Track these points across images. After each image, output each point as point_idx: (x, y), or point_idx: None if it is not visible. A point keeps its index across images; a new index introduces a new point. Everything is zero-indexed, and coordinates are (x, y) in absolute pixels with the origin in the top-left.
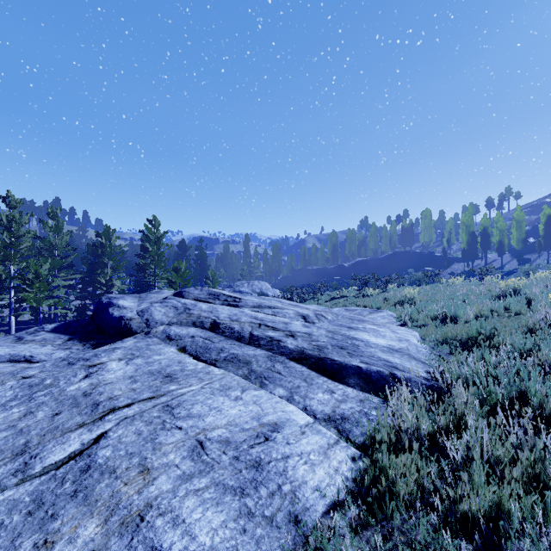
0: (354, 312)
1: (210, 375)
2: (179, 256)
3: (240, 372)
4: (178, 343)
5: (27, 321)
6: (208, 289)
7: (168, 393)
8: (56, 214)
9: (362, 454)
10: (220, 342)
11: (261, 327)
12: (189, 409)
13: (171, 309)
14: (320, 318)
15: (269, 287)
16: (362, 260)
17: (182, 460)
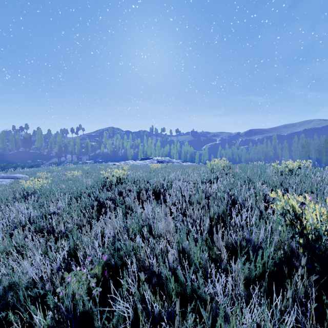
0: None
1: None
2: None
3: None
4: None
5: None
6: None
7: None
8: None
9: None
10: None
11: None
12: None
13: None
14: (0, 174)
15: None
16: None
17: (1, 180)
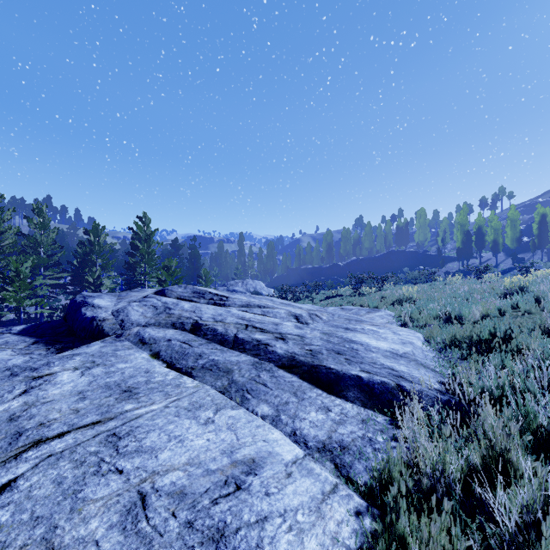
0: (350, 312)
1: (180, 389)
2: (172, 255)
3: (219, 383)
4: (152, 347)
5: (11, 321)
6: (193, 287)
7: (120, 414)
8: (41, 211)
9: (368, 505)
10: (200, 346)
11: (248, 329)
12: (141, 439)
13: (150, 309)
14: (314, 319)
15: (264, 286)
16: (357, 259)
17: (107, 531)
